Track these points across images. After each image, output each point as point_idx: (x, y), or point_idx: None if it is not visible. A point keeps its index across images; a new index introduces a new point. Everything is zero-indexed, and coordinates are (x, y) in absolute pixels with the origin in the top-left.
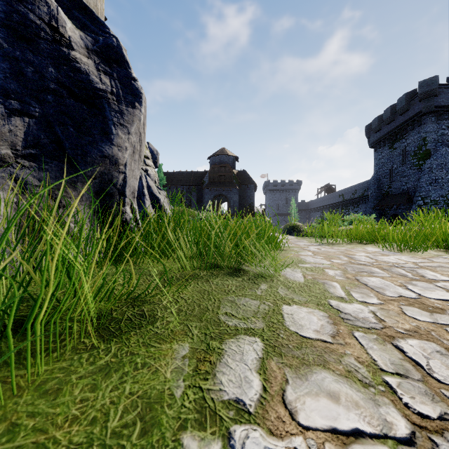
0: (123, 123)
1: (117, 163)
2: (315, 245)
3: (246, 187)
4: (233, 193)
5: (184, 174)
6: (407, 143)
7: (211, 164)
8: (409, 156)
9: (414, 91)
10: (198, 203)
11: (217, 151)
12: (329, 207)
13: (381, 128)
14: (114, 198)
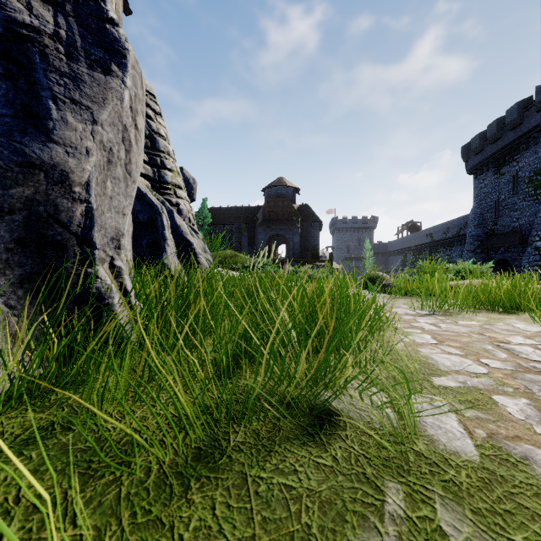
0: (81, 100)
1: (66, 180)
2: (424, 316)
3: (309, 225)
4: (293, 233)
5: (232, 210)
6: (519, 167)
7: (266, 197)
8: (522, 183)
9: (529, 99)
10: (250, 245)
11: (273, 182)
12: (413, 249)
13: (483, 148)
14: (68, 251)
